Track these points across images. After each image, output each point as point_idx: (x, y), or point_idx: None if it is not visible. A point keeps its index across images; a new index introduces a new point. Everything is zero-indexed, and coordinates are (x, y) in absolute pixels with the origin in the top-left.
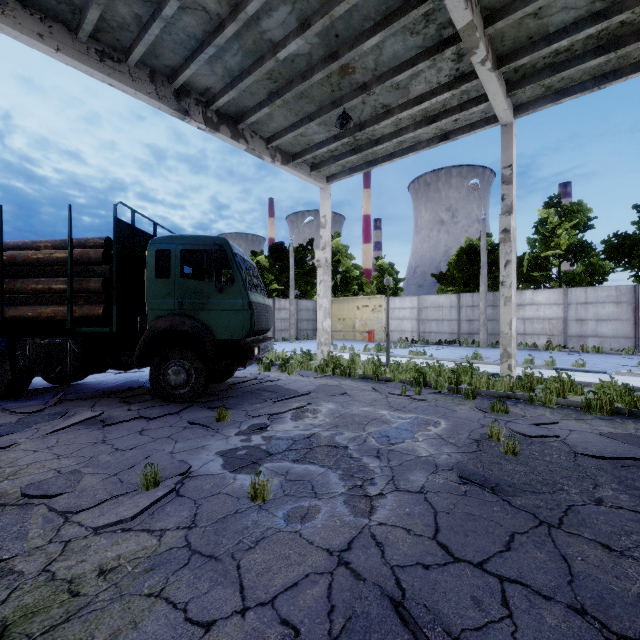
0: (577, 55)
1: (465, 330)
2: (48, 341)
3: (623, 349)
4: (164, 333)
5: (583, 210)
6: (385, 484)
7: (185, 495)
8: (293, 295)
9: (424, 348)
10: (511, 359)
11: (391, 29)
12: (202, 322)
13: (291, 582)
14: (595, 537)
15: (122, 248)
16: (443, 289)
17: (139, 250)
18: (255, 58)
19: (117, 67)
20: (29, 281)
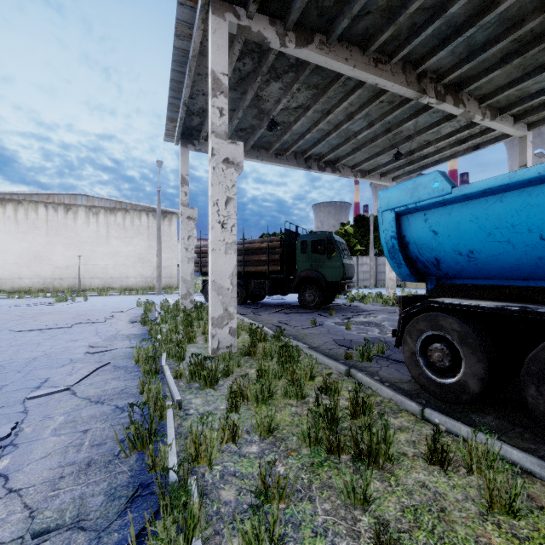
0: None
1: None
2: (259, 281)
3: None
4: (303, 278)
5: None
6: None
7: (324, 327)
8: (372, 254)
9: None
10: None
11: (419, 117)
12: (321, 273)
13: (357, 338)
14: None
15: (286, 241)
16: None
17: (291, 240)
18: (345, 138)
19: (282, 158)
20: (253, 256)
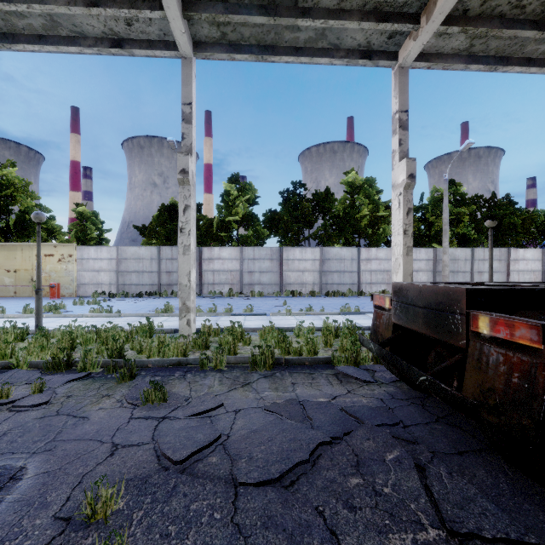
0: (246, 4)
1: (165, 281)
2: None
3: (274, 293)
4: None
5: (252, 190)
6: None
7: None
8: None
9: (120, 302)
10: (190, 313)
11: None
12: None
13: None
14: None
15: None
16: (148, 242)
17: None
18: None
19: None
20: None
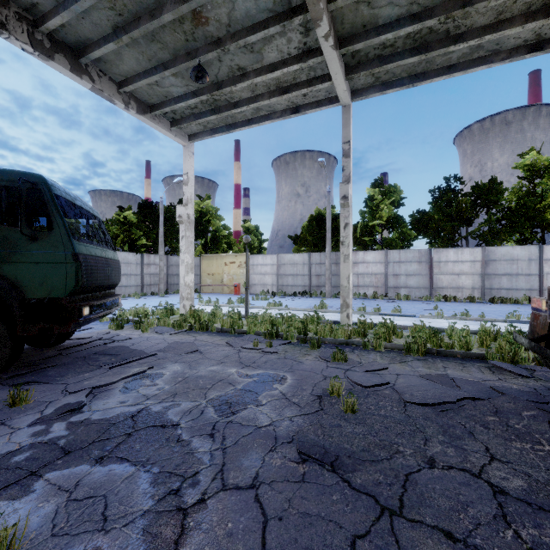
0: (399, 52)
1: (315, 283)
2: None
3: (423, 297)
4: None
5: (397, 191)
6: (210, 481)
7: None
8: (163, 251)
9: (282, 299)
10: (349, 309)
11: None
12: (5, 277)
13: None
14: (437, 522)
15: None
16: (298, 249)
17: None
18: None
19: None
20: None
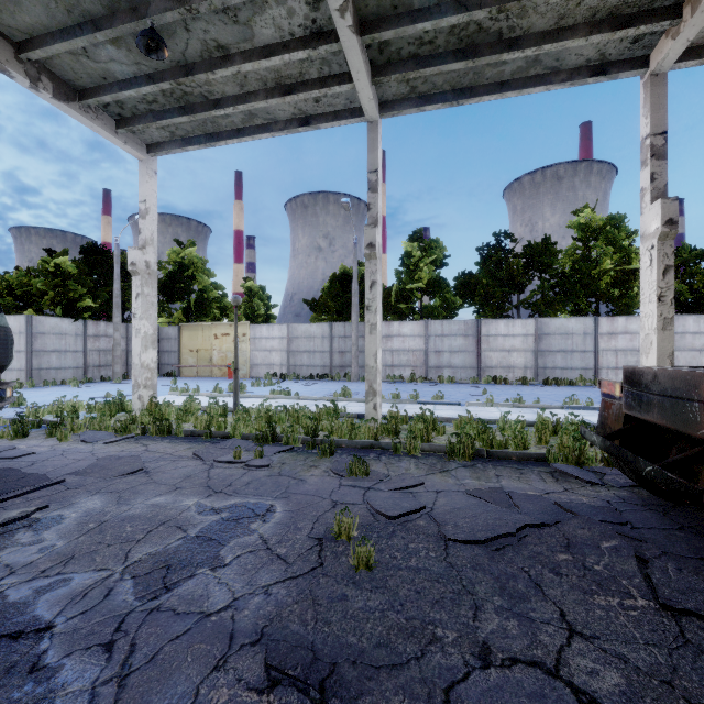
0: (440, 53)
1: (338, 363)
2: None
3: (470, 378)
4: None
5: (440, 248)
6: None
7: None
8: (119, 317)
9: (293, 384)
10: (377, 397)
11: None
12: None
13: None
14: None
15: None
16: (317, 318)
17: None
18: None
19: None
20: None
